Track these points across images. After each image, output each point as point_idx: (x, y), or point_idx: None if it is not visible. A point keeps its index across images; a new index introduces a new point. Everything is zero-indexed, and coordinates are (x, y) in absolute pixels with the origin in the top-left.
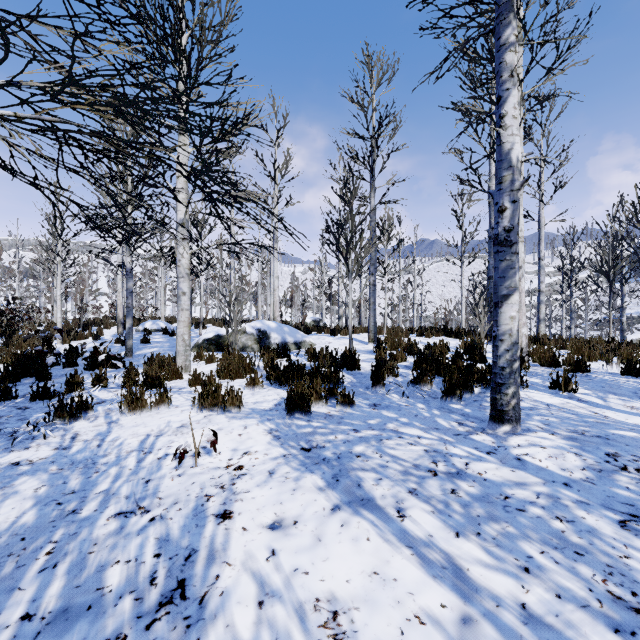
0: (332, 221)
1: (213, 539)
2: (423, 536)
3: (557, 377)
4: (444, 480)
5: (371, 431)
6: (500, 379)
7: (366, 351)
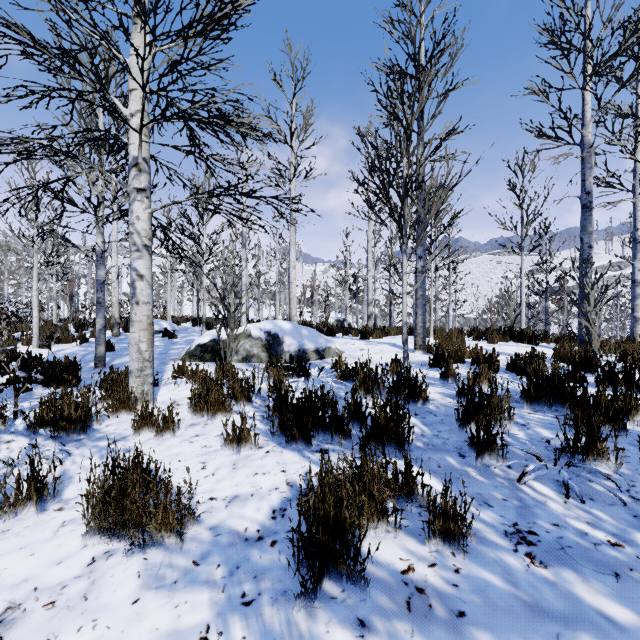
0: (378, 155)
1: None
2: None
3: None
4: None
5: None
6: None
7: (417, 363)
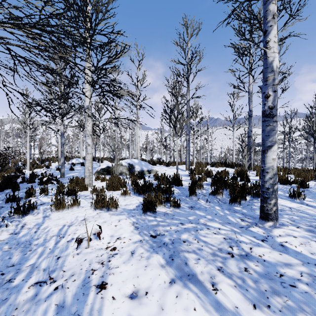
0: (167, 106)
1: (92, 306)
2: (231, 307)
3: (293, 191)
4: (238, 260)
5: (191, 224)
6: (266, 195)
7: (185, 175)
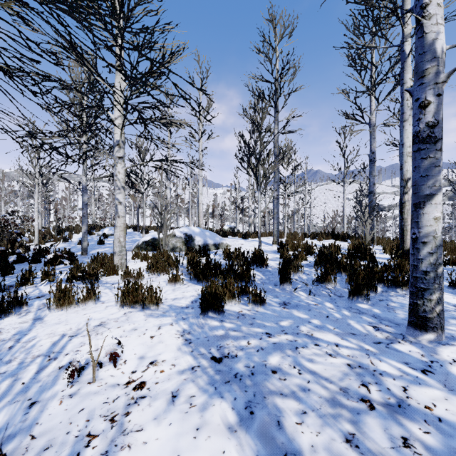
0: (244, 141)
1: None
2: None
3: None
4: (386, 418)
5: (284, 335)
6: (422, 284)
7: (271, 251)
